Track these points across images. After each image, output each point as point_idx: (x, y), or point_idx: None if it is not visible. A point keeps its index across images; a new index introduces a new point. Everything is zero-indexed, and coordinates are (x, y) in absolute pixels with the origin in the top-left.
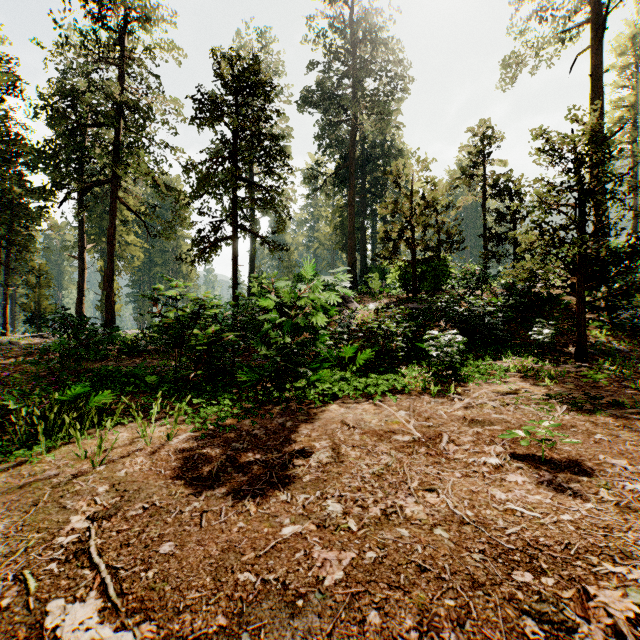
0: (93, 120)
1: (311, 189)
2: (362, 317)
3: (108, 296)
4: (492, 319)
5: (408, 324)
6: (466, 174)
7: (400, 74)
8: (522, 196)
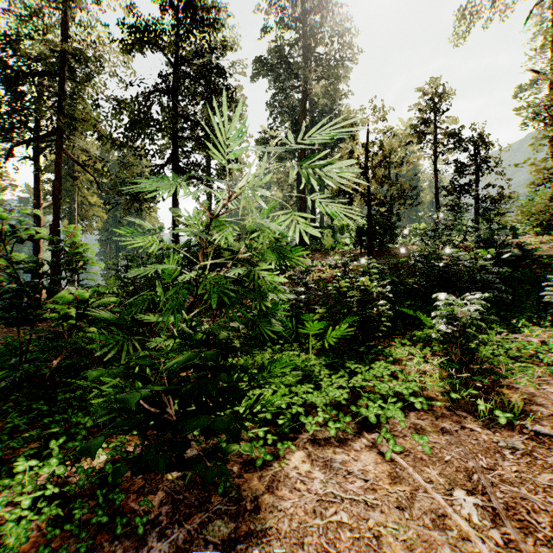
0: (38, 71)
1: (264, 153)
2: (317, 273)
3: (54, 252)
4: (488, 275)
5: (387, 282)
6: (419, 130)
7: (348, 43)
8: (486, 145)
